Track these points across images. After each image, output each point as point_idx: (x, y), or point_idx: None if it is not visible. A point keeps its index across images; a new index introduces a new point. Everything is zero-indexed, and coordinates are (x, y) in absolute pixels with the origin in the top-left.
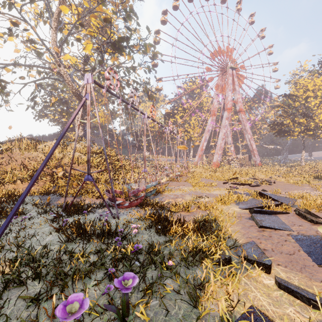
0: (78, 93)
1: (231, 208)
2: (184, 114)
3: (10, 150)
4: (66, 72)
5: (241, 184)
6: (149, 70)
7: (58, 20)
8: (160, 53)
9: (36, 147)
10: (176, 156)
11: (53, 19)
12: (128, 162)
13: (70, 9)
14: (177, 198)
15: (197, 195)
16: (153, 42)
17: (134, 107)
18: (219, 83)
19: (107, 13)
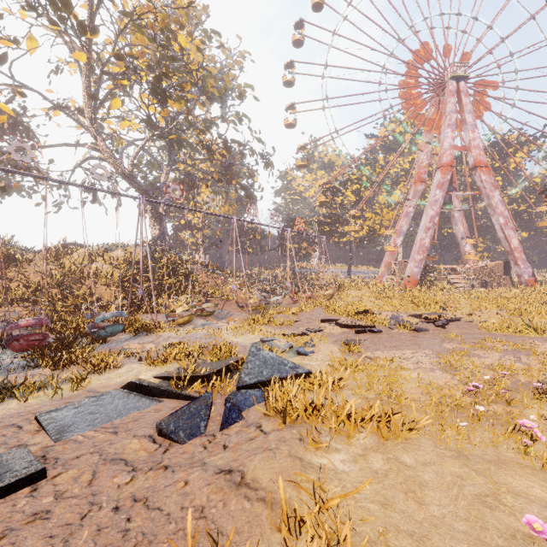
0: (127, 174)
1: (144, 373)
2: (364, 187)
3: (25, 261)
4: (105, 146)
5: (344, 325)
6: (239, 119)
7: (88, 74)
8: (250, 85)
9: (58, 257)
10: (350, 265)
11: (82, 75)
12: (212, 276)
13: (87, 54)
14: (149, 344)
15: (185, 342)
16: (285, 67)
17: (98, 189)
18: (431, 114)
19: (182, 41)
